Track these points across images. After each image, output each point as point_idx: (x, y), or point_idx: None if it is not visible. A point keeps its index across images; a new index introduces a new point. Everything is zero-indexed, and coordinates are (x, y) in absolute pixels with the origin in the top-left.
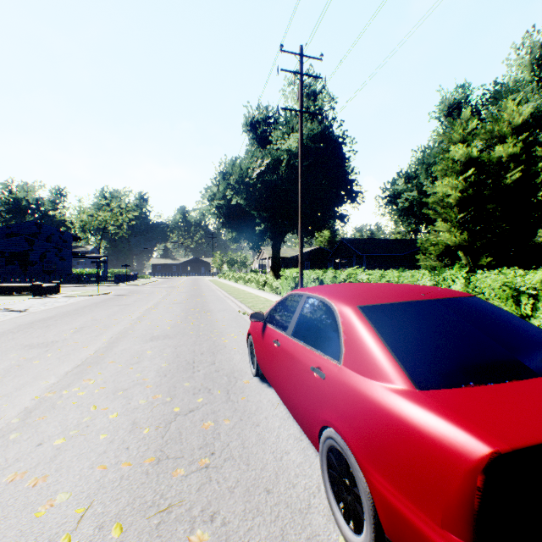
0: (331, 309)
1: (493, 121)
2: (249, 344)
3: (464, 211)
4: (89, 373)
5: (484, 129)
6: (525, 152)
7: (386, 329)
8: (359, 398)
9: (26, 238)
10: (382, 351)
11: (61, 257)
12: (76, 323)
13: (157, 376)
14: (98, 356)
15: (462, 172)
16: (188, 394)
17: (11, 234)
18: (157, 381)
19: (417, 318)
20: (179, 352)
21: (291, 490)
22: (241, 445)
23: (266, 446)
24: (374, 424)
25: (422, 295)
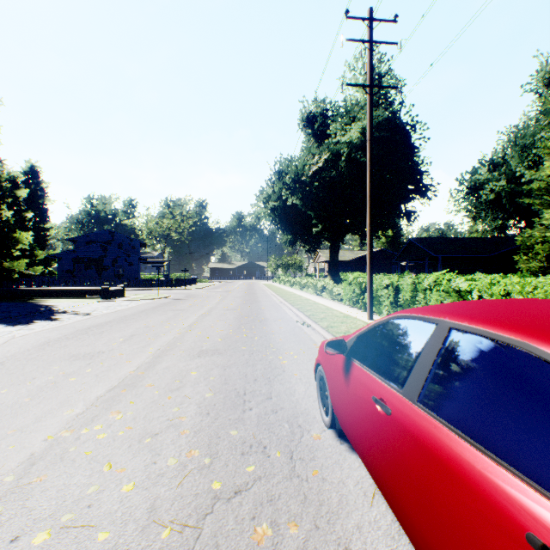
0: None
1: None
2: (318, 377)
3: None
4: (121, 400)
5: None
6: None
7: None
8: None
9: (101, 245)
10: None
11: (129, 262)
12: (128, 329)
13: (198, 414)
14: (137, 376)
15: None
16: (234, 453)
17: (90, 242)
18: (197, 423)
19: None
20: (228, 376)
21: None
22: None
23: None
24: None
25: None
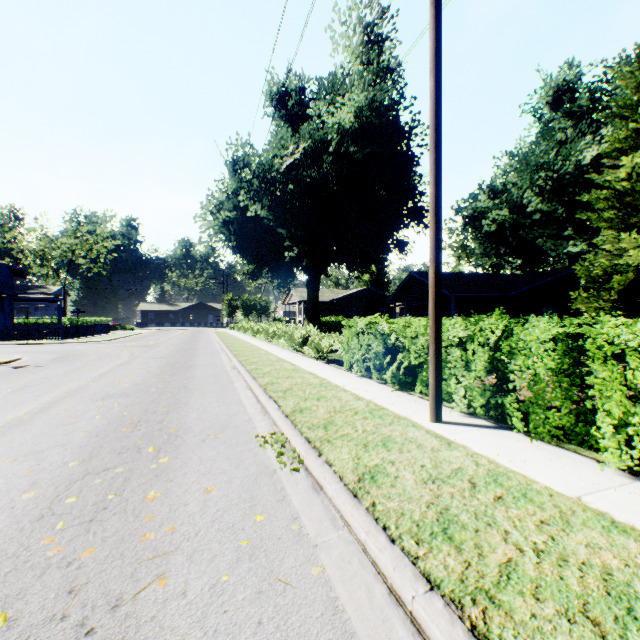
0: None
1: None
2: None
3: None
4: None
5: None
6: None
7: None
8: None
9: None
10: None
11: None
12: None
13: None
14: None
15: None
16: None
17: None
18: None
19: None
20: None
21: None
22: None
23: None
24: None
25: None
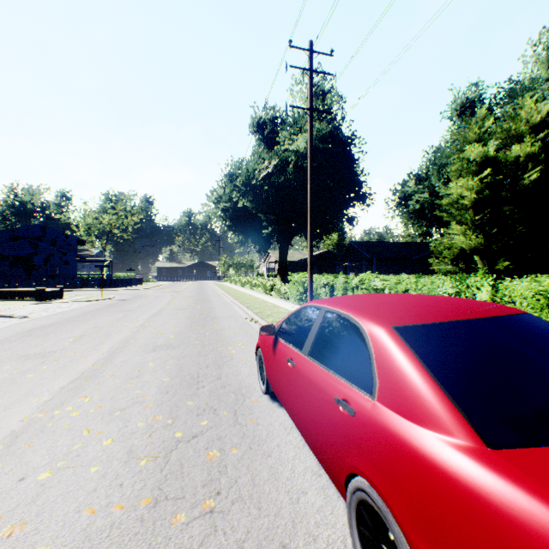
0: (358, 328)
1: (509, 119)
2: (258, 357)
3: (480, 213)
4: (85, 388)
5: (500, 128)
6: (544, 152)
7: (433, 357)
8: (404, 450)
9: (30, 241)
10: (432, 388)
11: (65, 261)
12: (77, 330)
13: (159, 393)
14: (97, 369)
15: (478, 172)
16: (191, 415)
17: (15, 237)
18: (158, 399)
19: (468, 343)
20: (183, 365)
21: (312, 546)
22: (251, 481)
23: (279, 484)
24: (429, 490)
25: (467, 312)
